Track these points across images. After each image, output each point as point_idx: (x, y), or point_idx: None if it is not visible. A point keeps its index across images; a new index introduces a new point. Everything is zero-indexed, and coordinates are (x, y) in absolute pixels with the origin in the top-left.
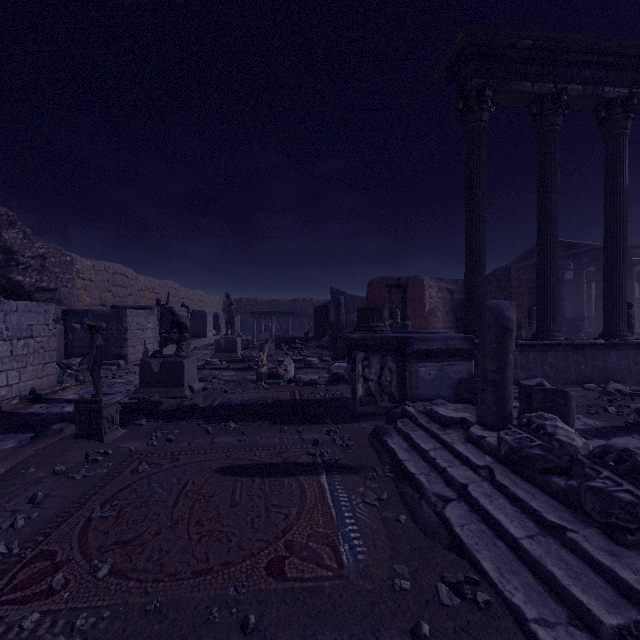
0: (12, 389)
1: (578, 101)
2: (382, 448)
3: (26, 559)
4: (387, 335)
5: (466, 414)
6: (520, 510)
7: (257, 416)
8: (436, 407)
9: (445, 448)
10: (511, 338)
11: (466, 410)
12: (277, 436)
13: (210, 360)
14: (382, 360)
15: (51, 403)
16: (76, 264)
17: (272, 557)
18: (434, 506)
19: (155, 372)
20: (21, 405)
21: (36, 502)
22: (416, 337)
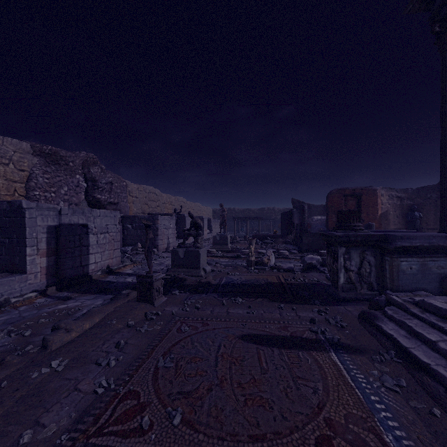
0: (97, 265)
1: None
2: (377, 332)
3: (120, 395)
4: (368, 233)
5: None
6: None
7: (256, 294)
8: (427, 299)
9: None
10: None
11: None
12: (277, 312)
13: (211, 250)
14: (361, 254)
15: (118, 275)
16: (128, 187)
17: (318, 434)
18: None
19: (181, 257)
20: (102, 275)
21: (120, 347)
22: (398, 235)
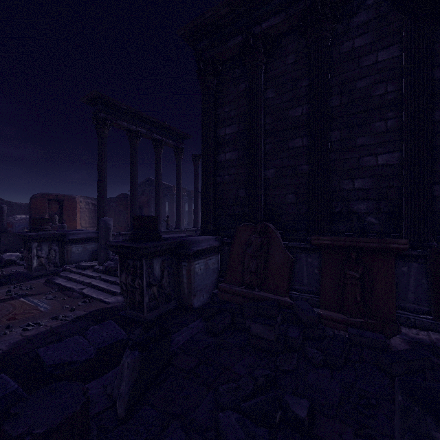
0: None
1: (145, 136)
2: (53, 285)
3: None
4: (53, 232)
5: (95, 263)
6: (107, 282)
7: None
8: (81, 263)
9: (84, 276)
10: (111, 231)
11: (95, 263)
12: None
13: None
14: (50, 246)
15: None
16: None
17: (8, 318)
18: (78, 292)
19: None
20: None
21: None
22: (71, 233)
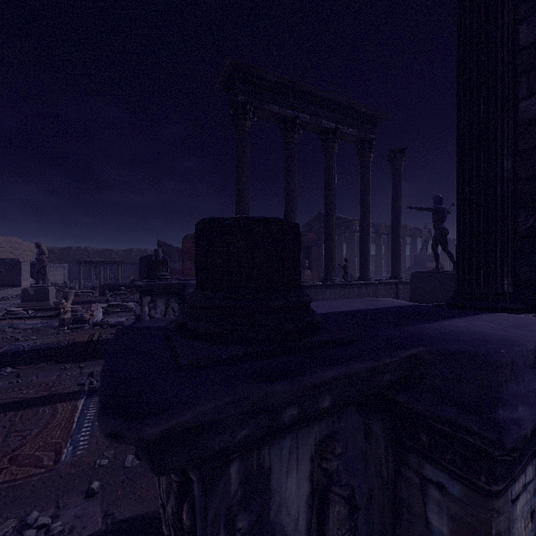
0: None
1: (309, 125)
2: None
3: None
4: (169, 282)
5: None
6: None
7: (42, 359)
8: None
9: None
10: None
11: None
12: (56, 374)
13: (12, 310)
14: (167, 302)
15: None
16: None
17: None
18: None
19: None
20: None
21: None
22: (191, 283)
